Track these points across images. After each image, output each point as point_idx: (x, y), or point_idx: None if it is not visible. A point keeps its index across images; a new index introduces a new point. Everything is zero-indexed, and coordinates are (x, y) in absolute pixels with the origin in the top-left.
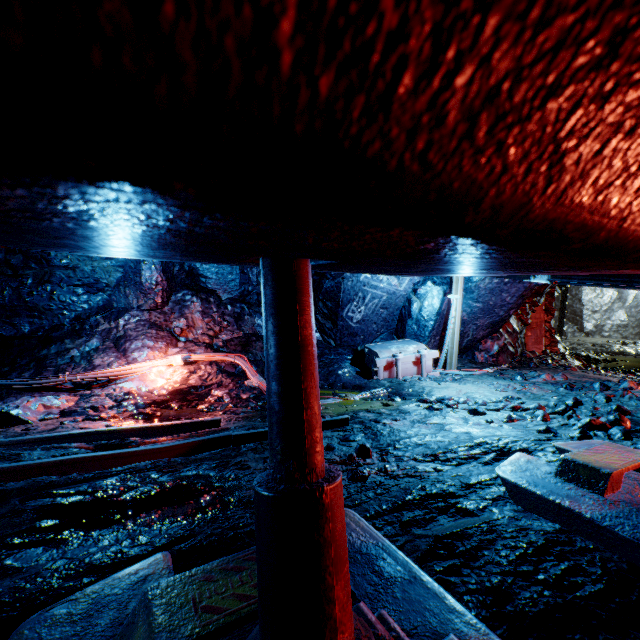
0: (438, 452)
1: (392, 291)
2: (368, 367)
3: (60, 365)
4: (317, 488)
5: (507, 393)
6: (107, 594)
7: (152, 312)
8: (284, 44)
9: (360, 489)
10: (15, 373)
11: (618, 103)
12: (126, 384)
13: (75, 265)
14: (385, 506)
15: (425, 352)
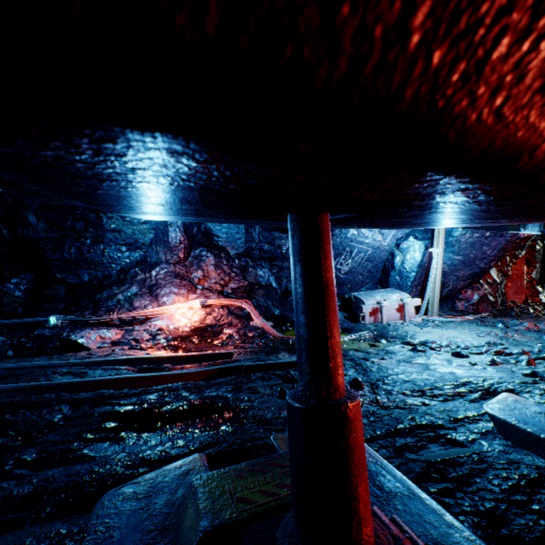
0: (425, 388)
1: (376, 246)
2: (354, 313)
3: (110, 306)
4: (342, 404)
5: (489, 339)
6: (160, 481)
7: (176, 265)
8: (416, 27)
9: None
10: (79, 312)
11: None
12: (158, 322)
13: (120, 229)
14: (379, 432)
15: (408, 300)
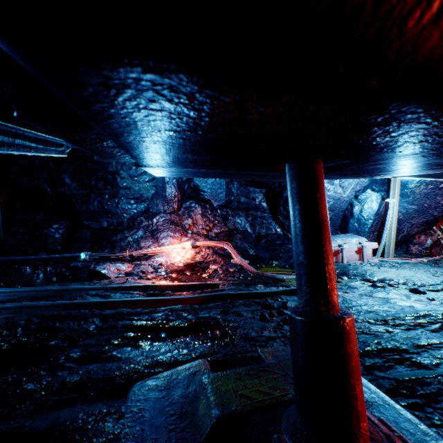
0: (387, 318)
1: (337, 197)
2: None
3: (123, 246)
4: (341, 318)
5: None
6: (175, 378)
7: (172, 214)
8: None
9: None
10: (101, 250)
11: None
12: (159, 259)
13: (130, 186)
14: None
15: (366, 243)
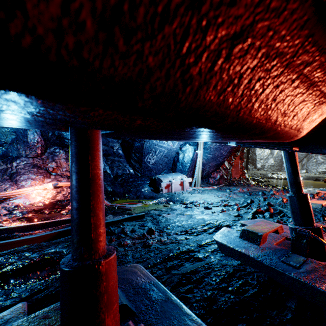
0: (188, 229)
1: (169, 148)
2: (157, 187)
3: None
4: (96, 263)
5: (222, 198)
6: None
7: (34, 158)
8: None
9: (147, 252)
10: None
11: (214, 37)
12: (16, 200)
13: None
14: (159, 260)
15: (185, 179)
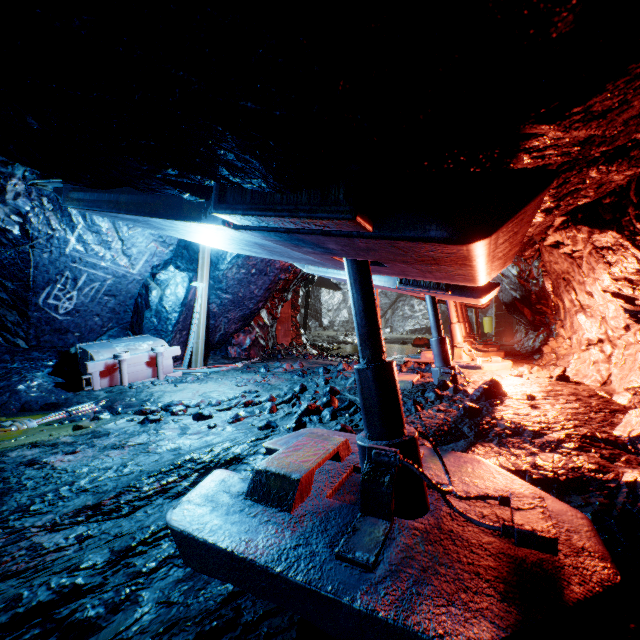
0: (108, 498)
1: (122, 273)
2: (83, 375)
3: None
4: None
5: (247, 387)
6: None
7: None
8: None
9: None
10: None
11: None
12: None
13: None
14: None
15: (162, 349)
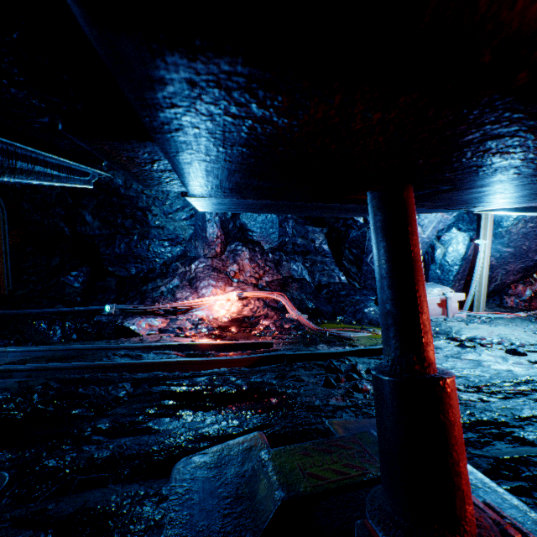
0: (480, 385)
1: None
2: None
3: (155, 297)
4: (440, 378)
5: None
6: (227, 454)
7: (214, 259)
8: None
9: None
10: (129, 302)
11: None
12: (199, 312)
13: (163, 225)
14: None
15: (451, 294)
